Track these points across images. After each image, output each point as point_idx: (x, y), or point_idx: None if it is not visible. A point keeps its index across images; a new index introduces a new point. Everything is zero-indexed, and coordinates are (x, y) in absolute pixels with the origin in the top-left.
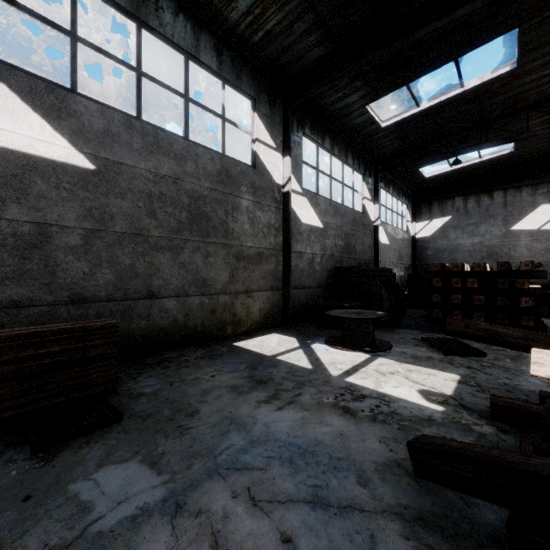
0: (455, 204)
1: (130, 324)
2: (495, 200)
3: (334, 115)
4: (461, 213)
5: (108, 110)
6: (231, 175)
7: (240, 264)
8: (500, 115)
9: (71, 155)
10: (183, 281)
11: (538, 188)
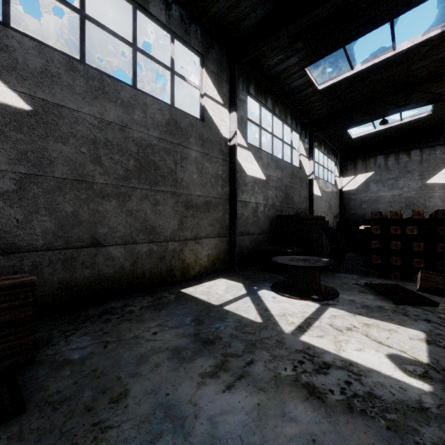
0: (377, 161)
1: (72, 273)
2: (412, 158)
3: (276, 77)
4: (383, 169)
5: (47, 49)
6: (180, 126)
7: (188, 212)
8: (424, 79)
9: (2, 93)
10: (131, 229)
11: None
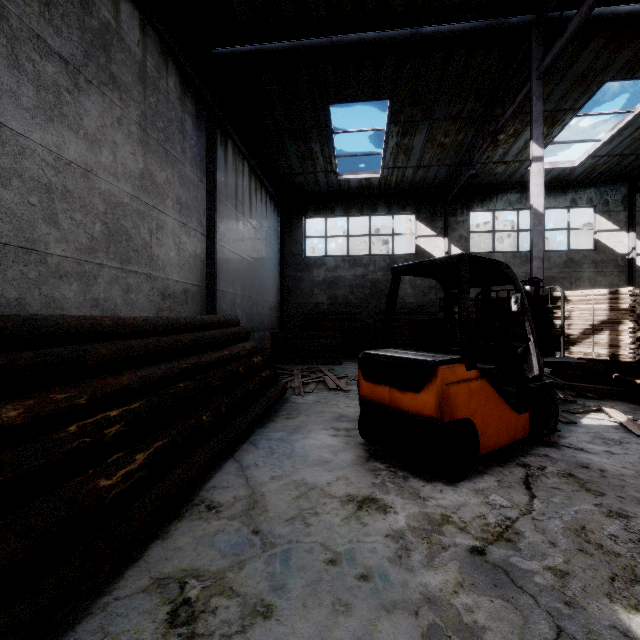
0: None
1: None
2: None
3: None
4: None
5: (505, 254)
6: (574, 261)
7: None
8: None
9: None
10: None
11: None
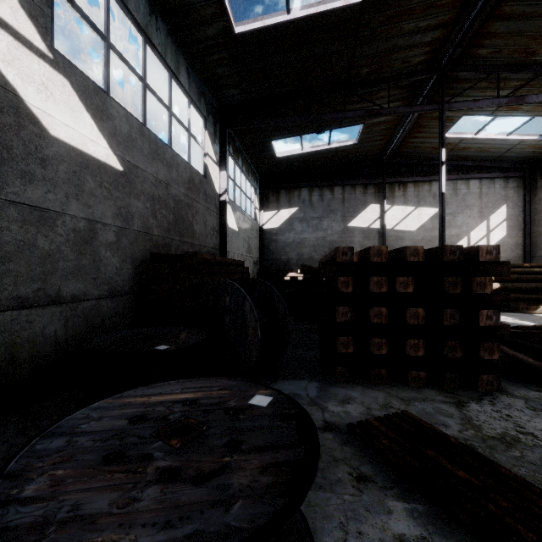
0: (302, 195)
1: None
2: (335, 195)
3: None
4: (307, 205)
5: None
6: None
7: None
8: (364, 81)
9: None
10: None
11: (368, 188)
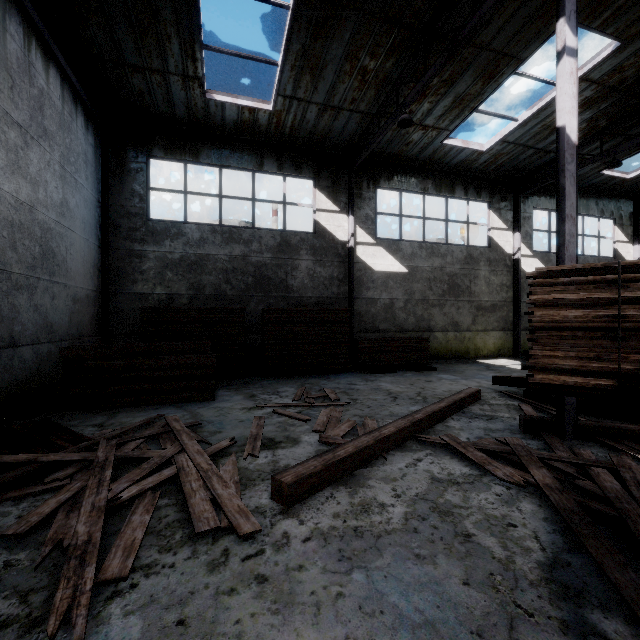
0: None
1: None
2: None
3: None
4: None
5: (413, 243)
6: (473, 257)
7: (479, 312)
8: None
9: (400, 268)
10: (445, 323)
11: None
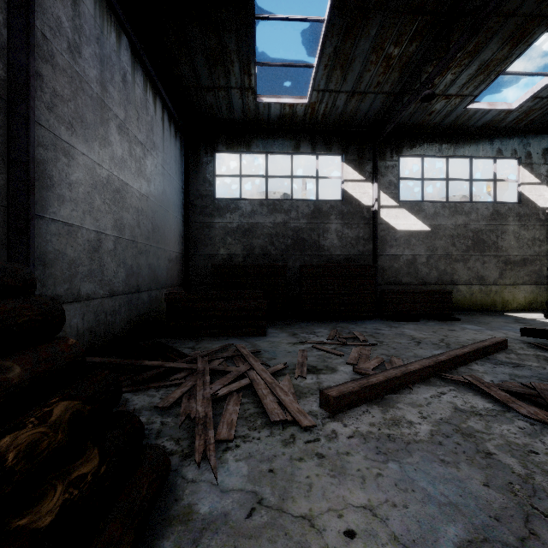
0: None
1: None
2: None
3: None
4: None
5: (435, 203)
6: (500, 213)
7: (507, 267)
8: None
9: (422, 227)
10: (469, 277)
11: None
